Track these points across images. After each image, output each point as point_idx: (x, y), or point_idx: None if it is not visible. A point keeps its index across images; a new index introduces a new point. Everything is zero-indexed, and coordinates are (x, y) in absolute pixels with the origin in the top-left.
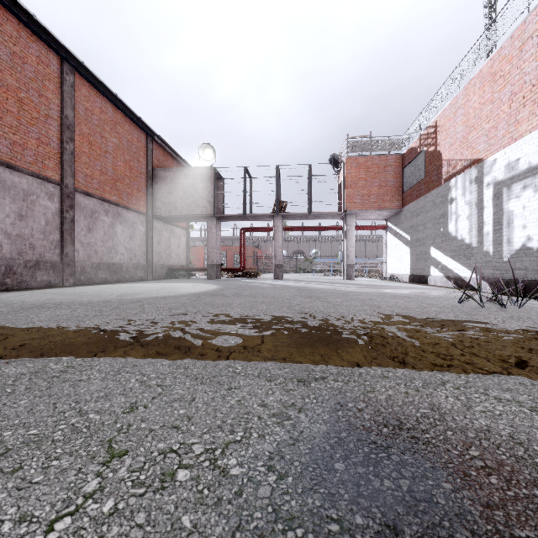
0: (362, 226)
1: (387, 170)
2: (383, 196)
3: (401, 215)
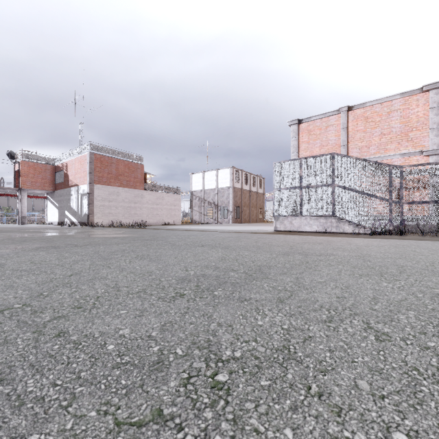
0: (32, 196)
1: (47, 171)
2: (45, 184)
3: (54, 194)
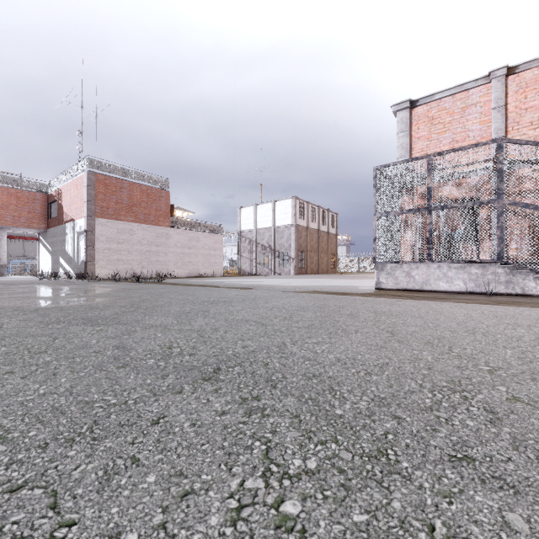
0: (17, 236)
1: (36, 202)
2: (33, 219)
3: (47, 234)
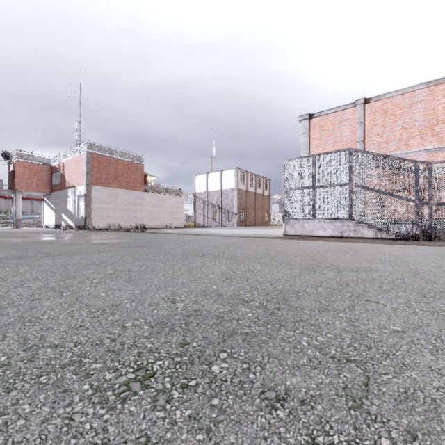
0: (27, 198)
1: (43, 172)
2: (41, 185)
3: (51, 196)
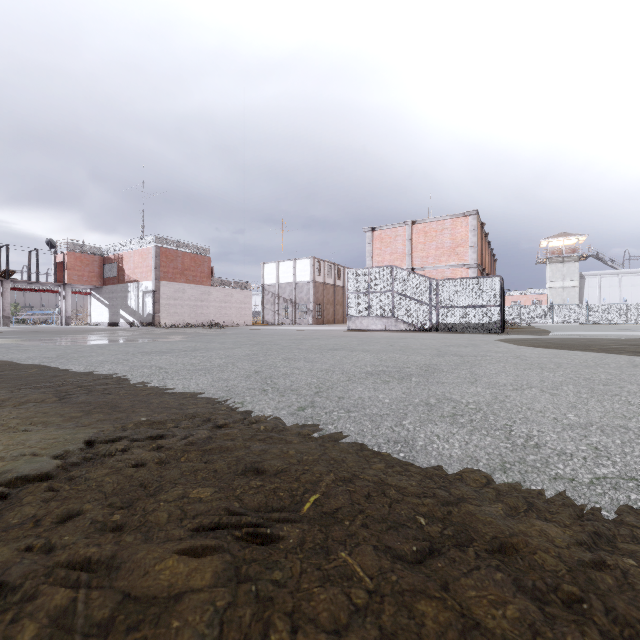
0: (74, 292)
1: (95, 263)
2: (92, 278)
3: (103, 290)
